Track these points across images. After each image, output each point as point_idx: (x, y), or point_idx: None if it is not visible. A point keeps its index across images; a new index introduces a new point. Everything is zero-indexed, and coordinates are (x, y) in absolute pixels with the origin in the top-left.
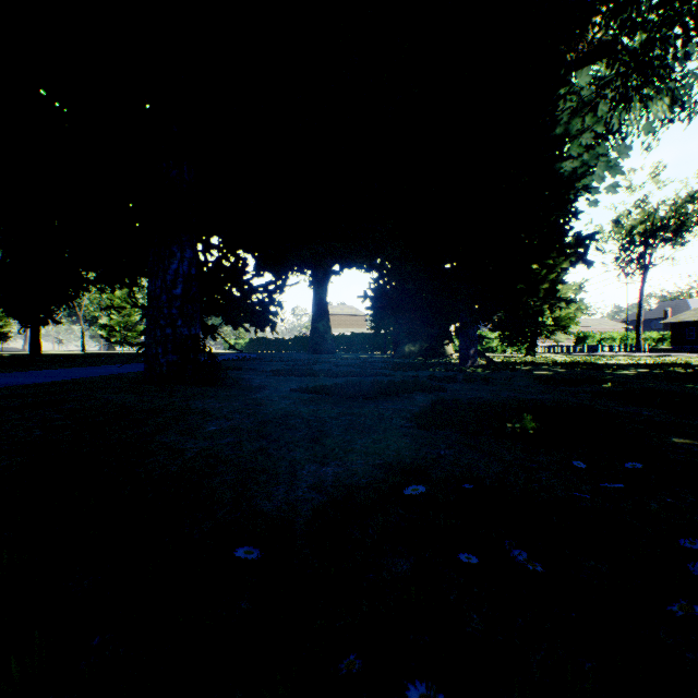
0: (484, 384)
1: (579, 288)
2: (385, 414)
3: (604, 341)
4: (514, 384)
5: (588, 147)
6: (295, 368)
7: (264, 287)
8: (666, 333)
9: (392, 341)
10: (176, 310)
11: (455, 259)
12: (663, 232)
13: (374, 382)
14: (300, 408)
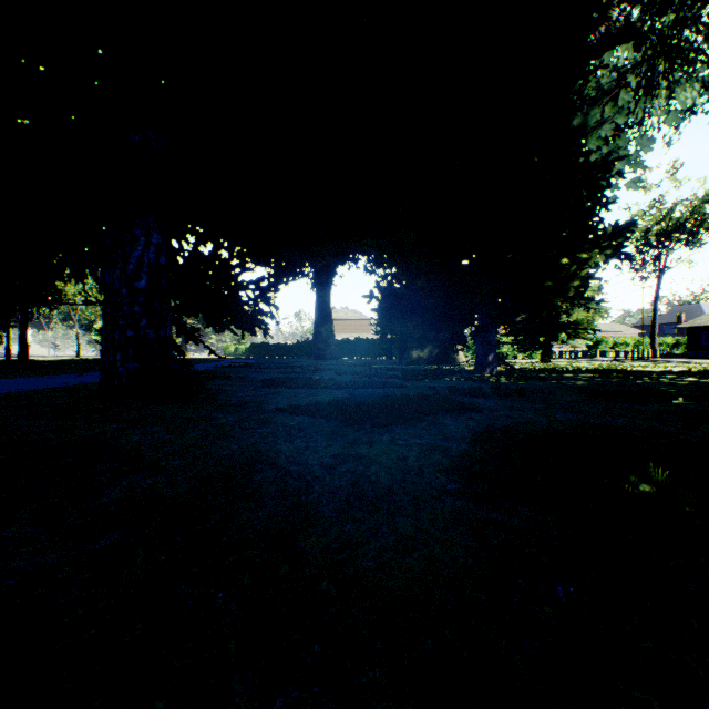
0: (522, 399)
1: (598, 290)
2: (409, 459)
3: (617, 347)
4: (558, 399)
5: (605, 142)
6: (291, 376)
7: (255, 284)
8: (681, 338)
9: (398, 347)
10: (139, 307)
11: (473, 252)
12: (679, 234)
13: (385, 397)
14: (280, 444)
